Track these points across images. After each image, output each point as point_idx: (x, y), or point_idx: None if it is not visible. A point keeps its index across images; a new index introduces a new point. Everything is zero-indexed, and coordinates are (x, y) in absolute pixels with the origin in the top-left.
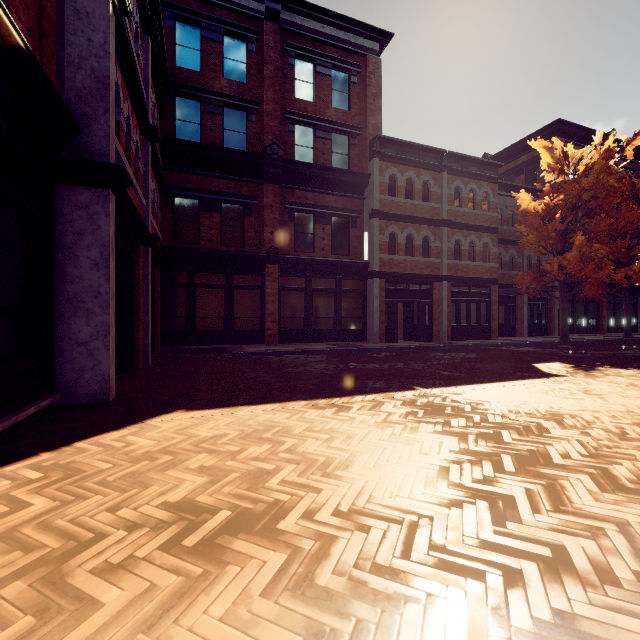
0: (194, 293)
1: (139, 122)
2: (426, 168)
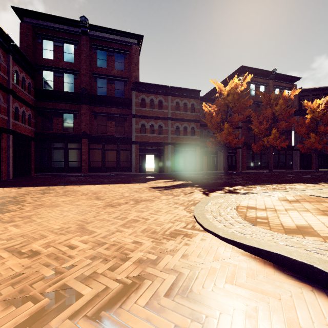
0: (50, 151)
1: (1, 89)
2: (160, 94)
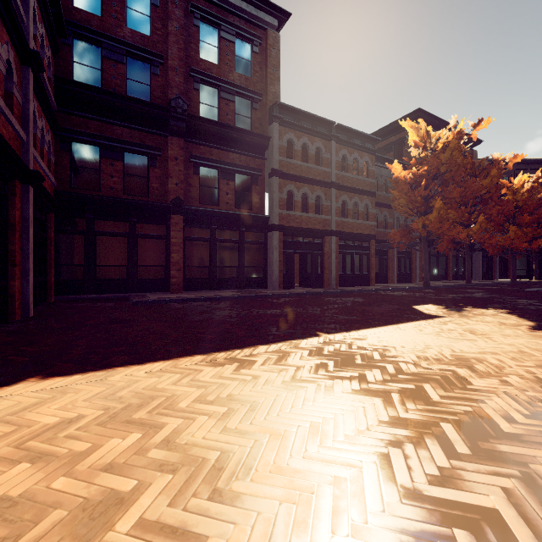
0: (94, 241)
1: (13, 41)
2: (318, 136)
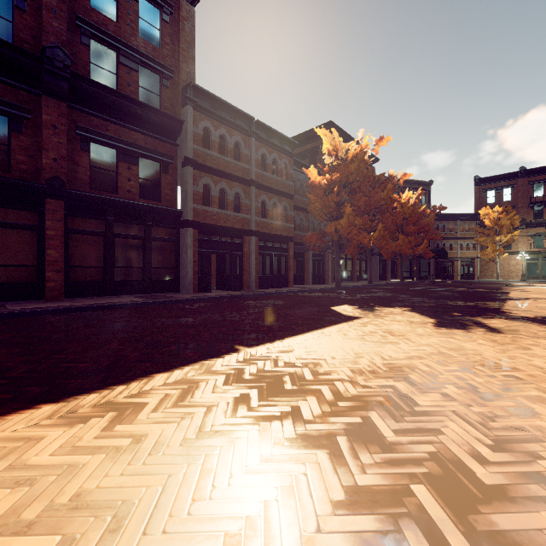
0: None
1: None
2: (238, 130)
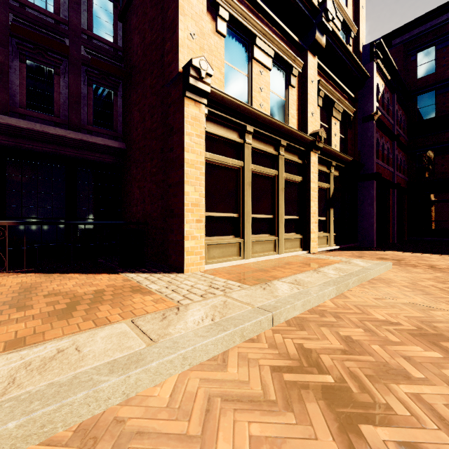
0: (429, 206)
1: (389, 137)
2: None
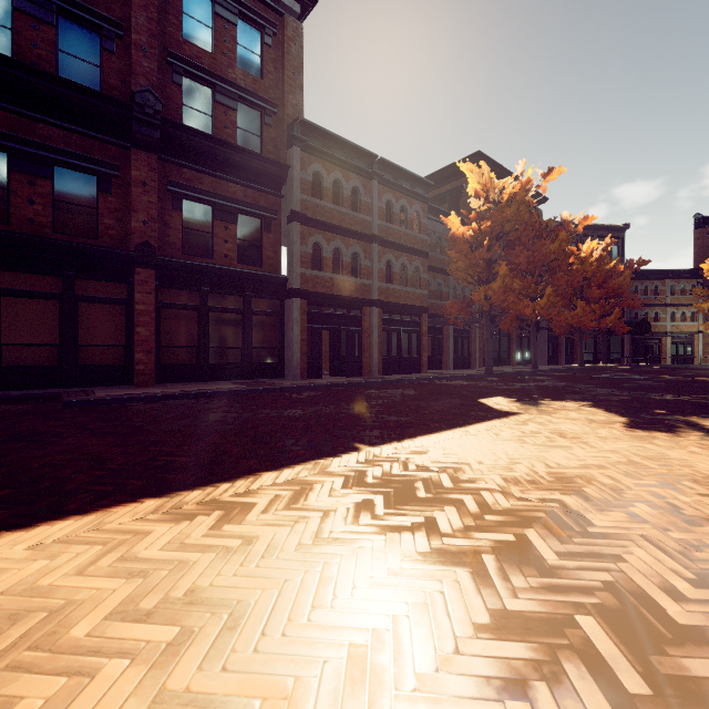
0: None
1: None
2: (356, 172)
